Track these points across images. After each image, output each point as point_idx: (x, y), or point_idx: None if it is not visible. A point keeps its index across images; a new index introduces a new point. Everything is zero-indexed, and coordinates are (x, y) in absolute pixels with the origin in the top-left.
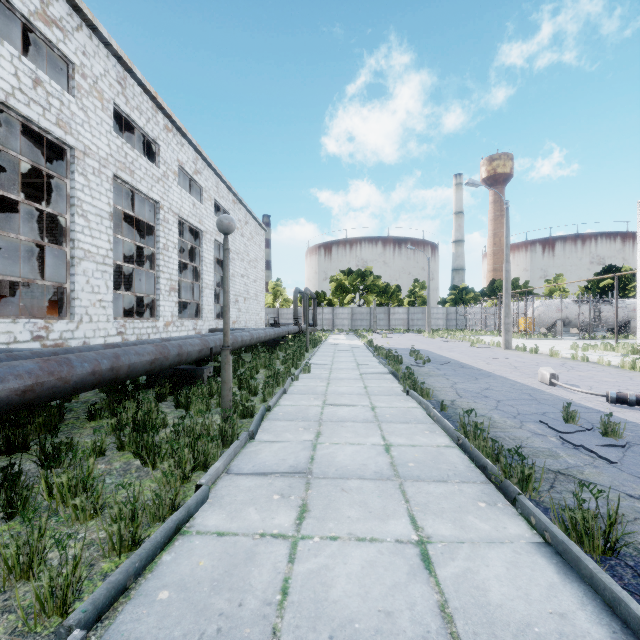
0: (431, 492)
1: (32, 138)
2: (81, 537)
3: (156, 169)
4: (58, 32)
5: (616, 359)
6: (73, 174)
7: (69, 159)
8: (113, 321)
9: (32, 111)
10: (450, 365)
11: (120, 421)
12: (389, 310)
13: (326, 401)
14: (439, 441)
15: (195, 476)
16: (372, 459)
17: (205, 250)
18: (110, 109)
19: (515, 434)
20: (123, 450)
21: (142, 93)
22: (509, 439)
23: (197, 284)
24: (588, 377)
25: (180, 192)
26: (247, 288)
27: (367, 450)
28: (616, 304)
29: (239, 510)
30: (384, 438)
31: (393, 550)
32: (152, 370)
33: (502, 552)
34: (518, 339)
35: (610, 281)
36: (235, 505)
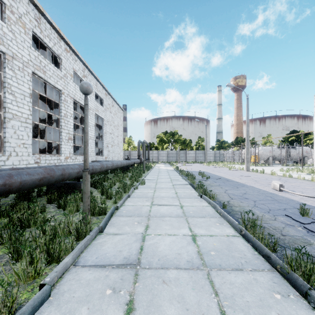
0: (233, 282)
1: None
2: None
3: (60, 72)
4: None
5: (305, 176)
6: (5, 69)
7: (2, 60)
8: (32, 155)
9: None
10: (221, 180)
11: (10, 220)
12: (186, 152)
13: (153, 202)
14: (227, 231)
15: (48, 269)
16: (184, 248)
17: (89, 118)
18: (30, 34)
19: (274, 225)
20: (4, 244)
21: (51, 28)
22: (272, 229)
23: None
24: (297, 186)
25: (74, 86)
26: (113, 140)
27: (180, 240)
28: (302, 148)
29: (73, 311)
30: (191, 229)
31: None
32: (41, 184)
33: None
34: (251, 166)
35: (294, 138)
36: (71, 304)
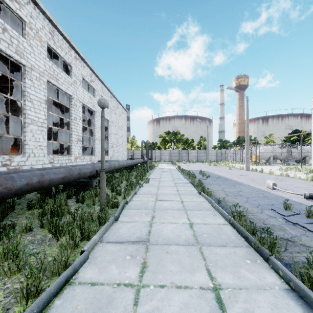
0: (218, 253)
1: (3, 60)
2: (6, 287)
3: (70, 78)
4: (16, 4)
5: (302, 175)
6: (25, 79)
7: (23, 71)
8: (47, 156)
9: (2, 45)
10: (220, 179)
11: (43, 211)
12: (188, 151)
13: (157, 198)
14: (219, 221)
15: (82, 244)
16: (183, 232)
17: (96, 121)
18: (45, 46)
19: (259, 216)
20: (43, 227)
21: (63, 39)
22: (257, 219)
23: (92, 138)
24: (291, 185)
25: (83, 91)
26: (117, 140)
27: (180, 227)
28: (301, 148)
29: (106, 266)
30: (189, 219)
31: (199, 295)
32: (63, 182)
33: (266, 296)
34: (252, 165)
35: (296, 137)
36: (103, 263)
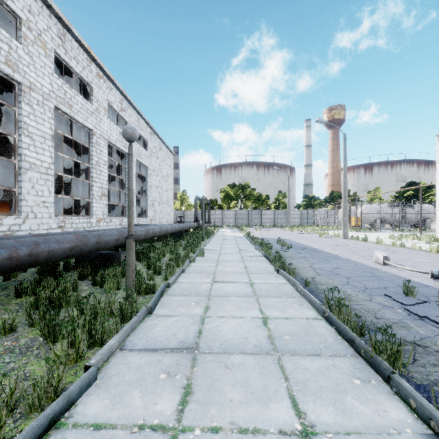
0: (307, 368)
1: None
2: None
3: (90, 105)
4: None
5: (423, 245)
6: (20, 103)
7: (17, 92)
8: (54, 217)
9: None
10: (307, 250)
11: (38, 299)
12: (261, 212)
13: (215, 279)
14: (307, 314)
15: (91, 353)
16: (252, 332)
17: None
18: (52, 56)
19: (368, 306)
20: (34, 326)
21: (79, 47)
22: (364, 311)
23: (123, 192)
24: (408, 258)
25: (109, 123)
26: (161, 195)
27: (248, 323)
28: (420, 207)
29: (124, 393)
30: (262, 311)
31: None
32: (72, 255)
33: None
34: (351, 232)
35: (412, 192)
36: (121, 387)
